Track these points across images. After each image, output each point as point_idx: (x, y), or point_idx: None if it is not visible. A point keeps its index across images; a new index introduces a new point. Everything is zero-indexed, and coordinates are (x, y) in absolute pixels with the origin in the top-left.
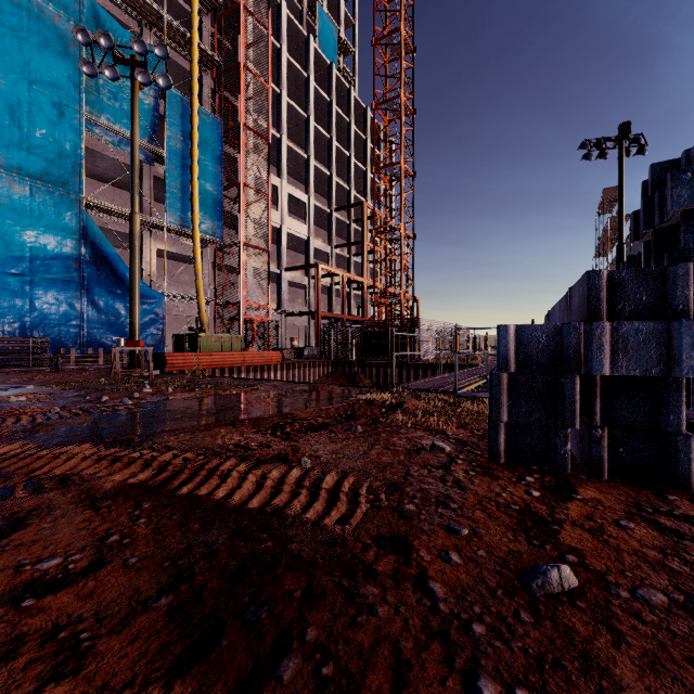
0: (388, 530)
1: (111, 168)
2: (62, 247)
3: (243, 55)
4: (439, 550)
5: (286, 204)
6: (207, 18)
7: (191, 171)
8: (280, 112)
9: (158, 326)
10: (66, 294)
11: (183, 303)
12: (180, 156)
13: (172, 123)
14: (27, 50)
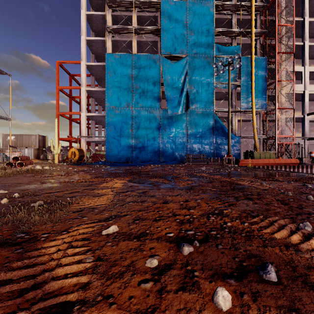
0: (267, 189)
1: (222, 95)
2: (208, 126)
3: (277, 21)
4: (272, 190)
5: (308, 78)
6: (259, 15)
7: (251, 86)
8: (303, 30)
9: (238, 149)
10: (210, 140)
11: (248, 139)
12: (246, 81)
13: (243, 70)
14: (200, 72)
